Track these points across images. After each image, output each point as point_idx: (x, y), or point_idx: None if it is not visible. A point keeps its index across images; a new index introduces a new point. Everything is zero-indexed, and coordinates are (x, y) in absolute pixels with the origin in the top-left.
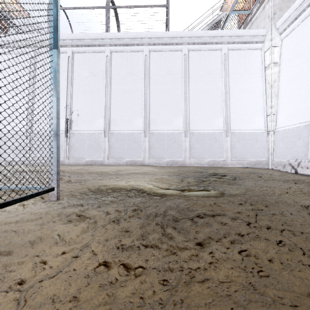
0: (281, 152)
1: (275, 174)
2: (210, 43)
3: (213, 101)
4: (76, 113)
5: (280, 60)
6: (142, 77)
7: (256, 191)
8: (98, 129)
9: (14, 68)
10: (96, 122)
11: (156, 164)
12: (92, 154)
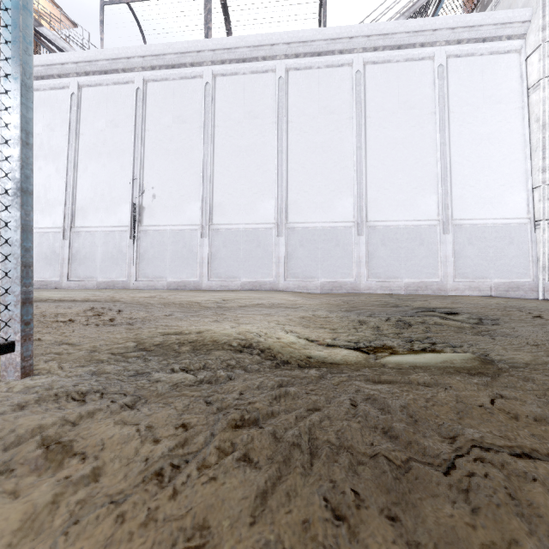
0: None
1: None
2: (410, 45)
3: (417, 163)
4: (151, 192)
5: None
6: (272, 121)
7: None
8: (190, 222)
9: (43, 115)
10: (187, 209)
11: (300, 289)
12: (179, 270)
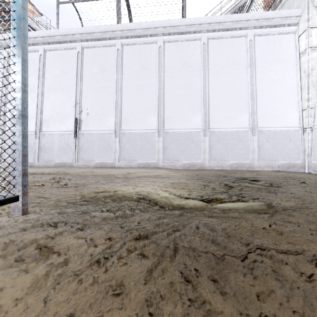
0: None
1: None
2: (234, 29)
3: (237, 95)
4: (86, 112)
5: None
6: (155, 71)
7: None
8: (108, 128)
9: None
10: (106, 121)
11: (171, 167)
12: (102, 156)
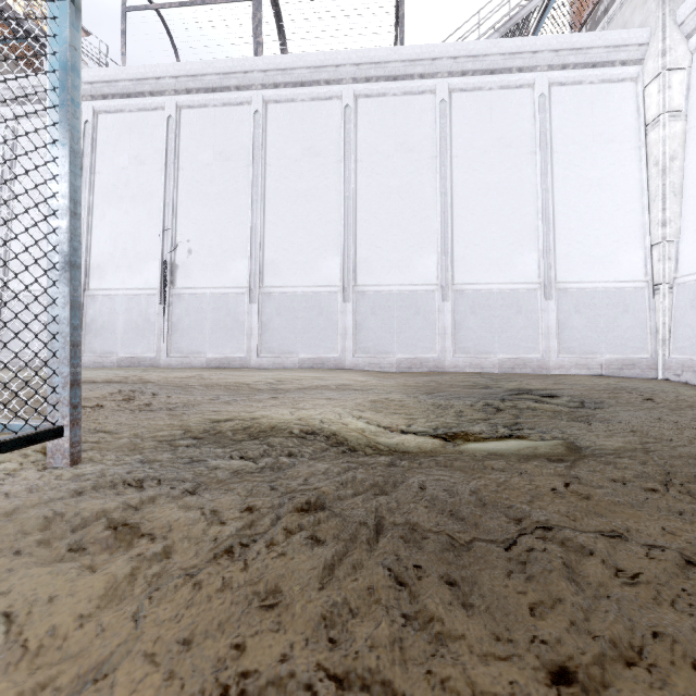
0: (692, 338)
1: (685, 392)
2: (506, 70)
3: (513, 214)
4: (186, 247)
5: (687, 103)
6: (338, 160)
7: (675, 441)
8: (236, 283)
9: None
10: (231, 268)
11: (371, 367)
12: (221, 344)
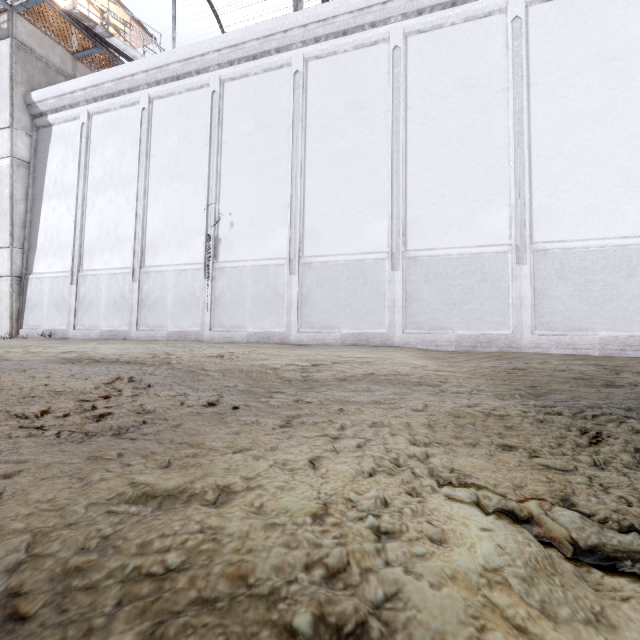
0: None
1: None
2: None
3: (620, 146)
4: (228, 220)
5: None
6: (384, 110)
7: None
8: (275, 254)
9: (114, 139)
10: (271, 238)
11: (425, 345)
12: (261, 318)
